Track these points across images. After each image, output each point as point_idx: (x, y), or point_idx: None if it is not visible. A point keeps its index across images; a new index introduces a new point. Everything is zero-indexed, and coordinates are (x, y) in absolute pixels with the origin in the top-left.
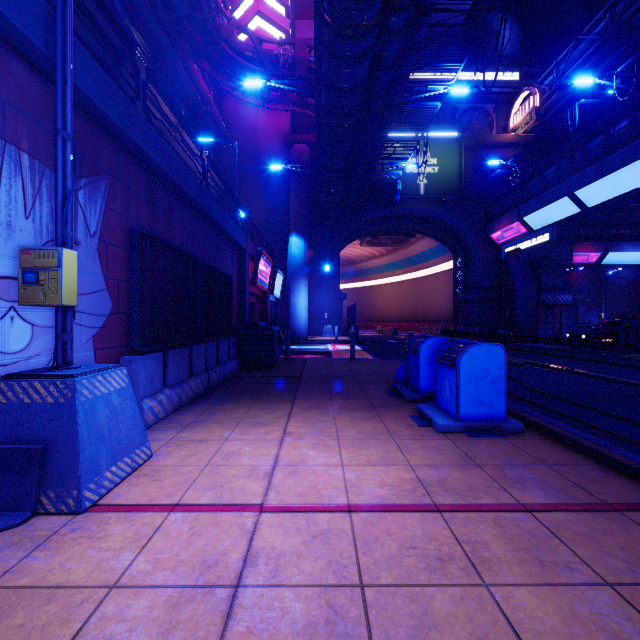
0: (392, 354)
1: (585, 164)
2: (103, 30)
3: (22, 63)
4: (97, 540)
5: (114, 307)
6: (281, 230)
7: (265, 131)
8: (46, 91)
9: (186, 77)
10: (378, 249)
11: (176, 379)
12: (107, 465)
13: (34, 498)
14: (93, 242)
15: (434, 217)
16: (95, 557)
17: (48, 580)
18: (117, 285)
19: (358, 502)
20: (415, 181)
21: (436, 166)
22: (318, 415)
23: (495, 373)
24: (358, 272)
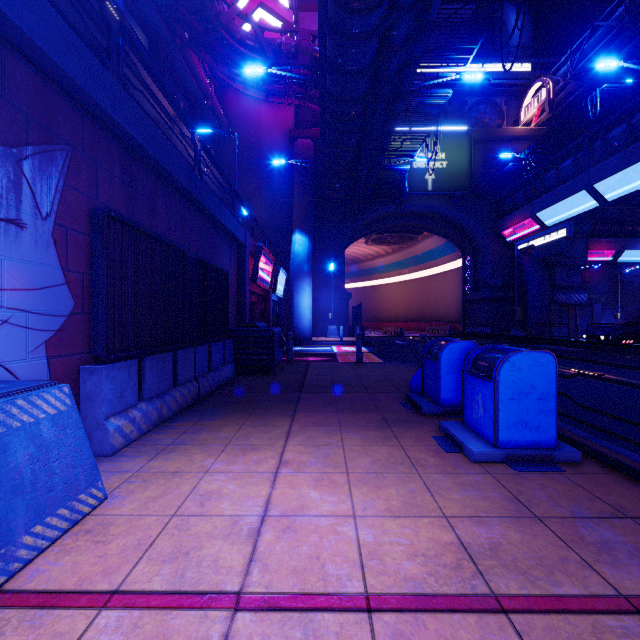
0: (401, 356)
1: (605, 155)
2: None
3: None
4: None
5: (77, 306)
6: (284, 228)
7: (268, 126)
8: None
9: (185, 68)
10: (384, 248)
11: (156, 390)
12: (26, 526)
13: None
14: (46, 226)
15: (442, 214)
16: None
17: None
18: (81, 279)
19: (380, 590)
20: (423, 176)
21: (444, 161)
22: (322, 435)
23: (543, 388)
24: (363, 271)
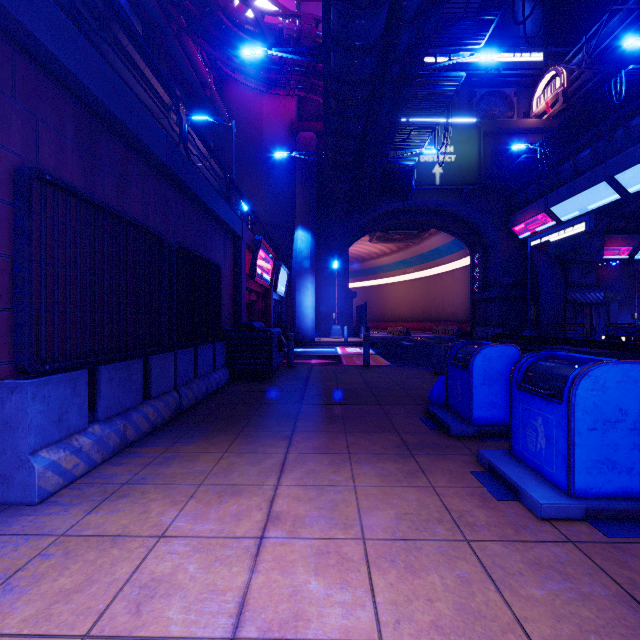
0: (410, 359)
1: (628, 144)
2: None
3: None
4: None
5: (3, 300)
6: (286, 224)
7: (269, 119)
8: None
9: (182, 56)
10: (388, 246)
11: (118, 407)
12: None
13: None
14: None
15: (450, 210)
16: None
17: None
18: (11, 265)
19: None
20: (430, 171)
21: (453, 154)
22: (327, 468)
23: (638, 413)
24: (367, 270)
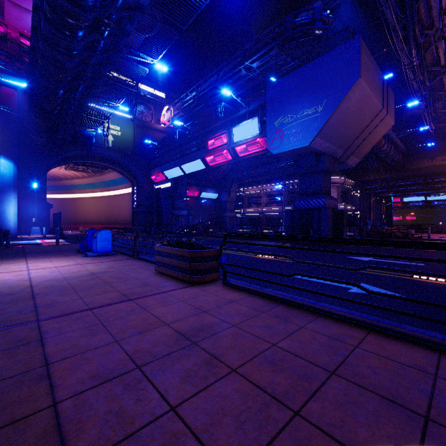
0: None
1: (184, 155)
2: None
3: None
4: None
5: None
6: None
7: None
8: None
9: None
10: (81, 173)
11: None
12: None
13: None
14: None
15: (119, 161)
16: None
17: None
18: None
19: (58, 266)
20: (106, 137)
21: (119, 131)
22: (41, 259)
23: (109, 238)
24: (64, 186)
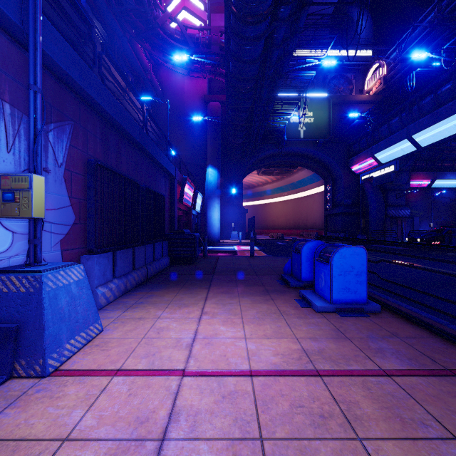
0: (281, 253)
1: (420, 115)
2: (68, 14)
3: (5, 36)
4: (56, 399)
5: (76, 219)
6: (201, 163)
7: (189, 93)
8: (24, 57)
9: (132, 54)
10: (270, 177)
11: (123, 272)
12: (67, 339)
13: (9, 365)
14: (60, 171)
15: (310, 154)
16: (53, 414)
17: (14, 434)
18: (79, 203)
19: (257, 368)
20: (297, 128)
21: (312, 117)
22: (227, 298)
23: (359, 268)
24: (256, 194)
